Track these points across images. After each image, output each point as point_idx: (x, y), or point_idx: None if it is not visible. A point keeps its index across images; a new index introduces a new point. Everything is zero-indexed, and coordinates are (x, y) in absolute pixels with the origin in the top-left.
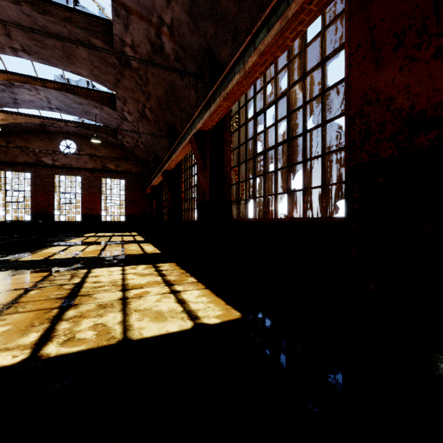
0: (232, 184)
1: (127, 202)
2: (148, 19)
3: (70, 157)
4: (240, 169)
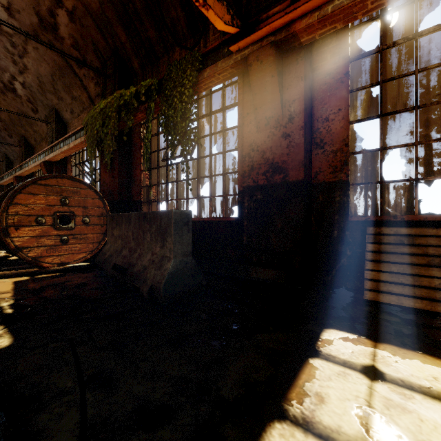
0: None
1: None
2: None
3: None
4: None
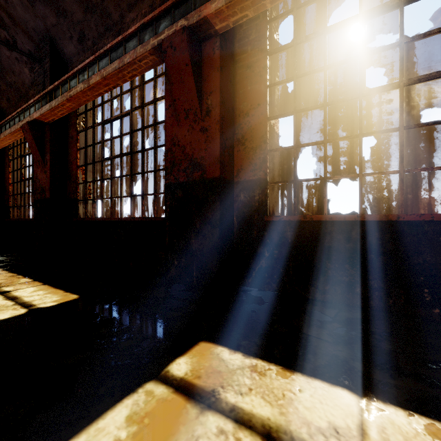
0: (78, 183)
1: None
2: None
3: None
4: (88, 169)
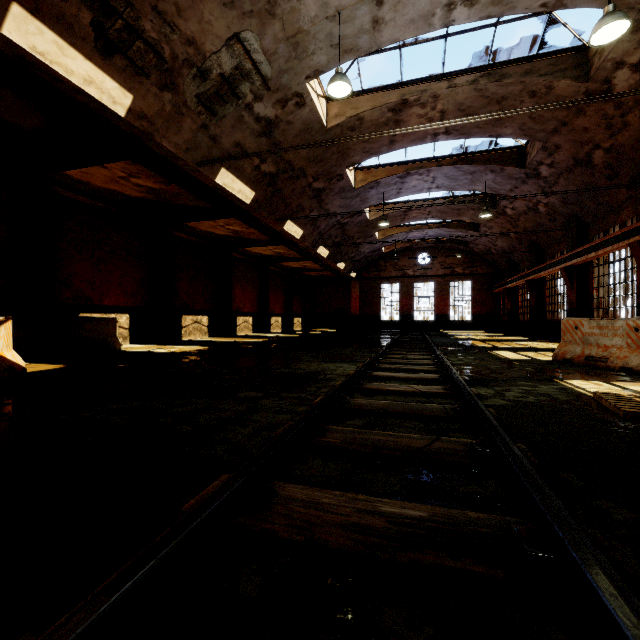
0: (593, 298)
1: (473, 302)
2: (529, 201)
3: (425, 267)
4: (599, 290)
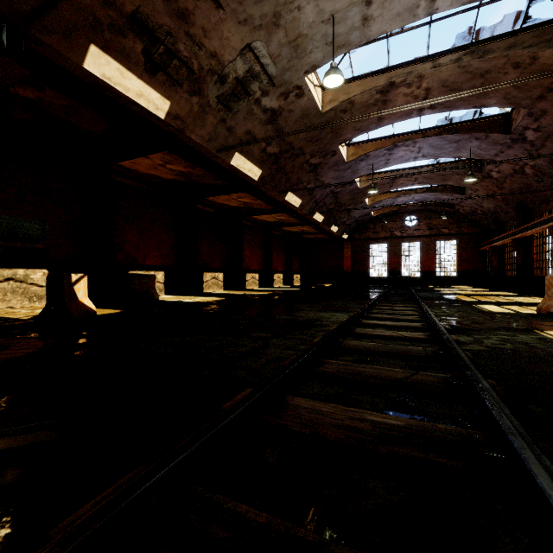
0: None
1: (458, 260)
2: (515, 164)
3: (412, 228)
4: None
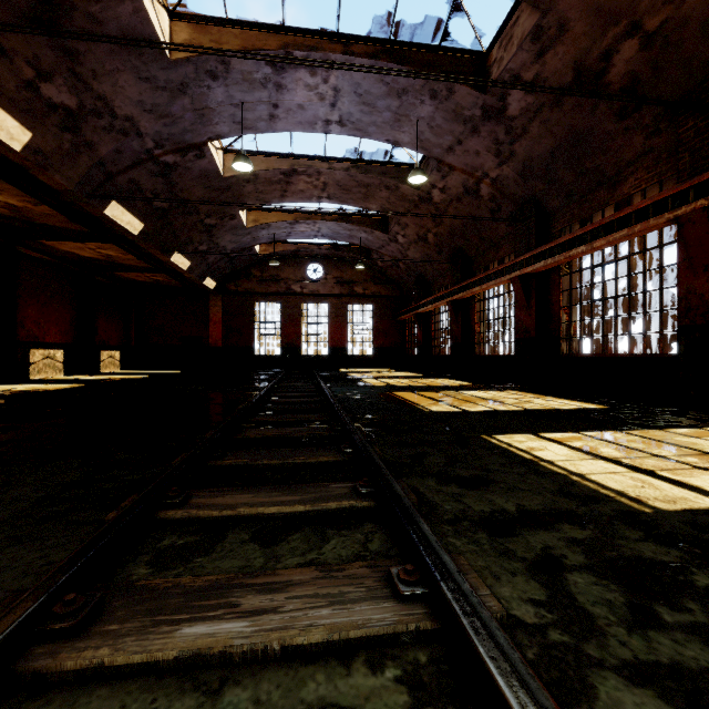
0: (561, 322)
1: (375, 332)
2: (470, 173)
3: (317, 283)
4: (572, 309)
